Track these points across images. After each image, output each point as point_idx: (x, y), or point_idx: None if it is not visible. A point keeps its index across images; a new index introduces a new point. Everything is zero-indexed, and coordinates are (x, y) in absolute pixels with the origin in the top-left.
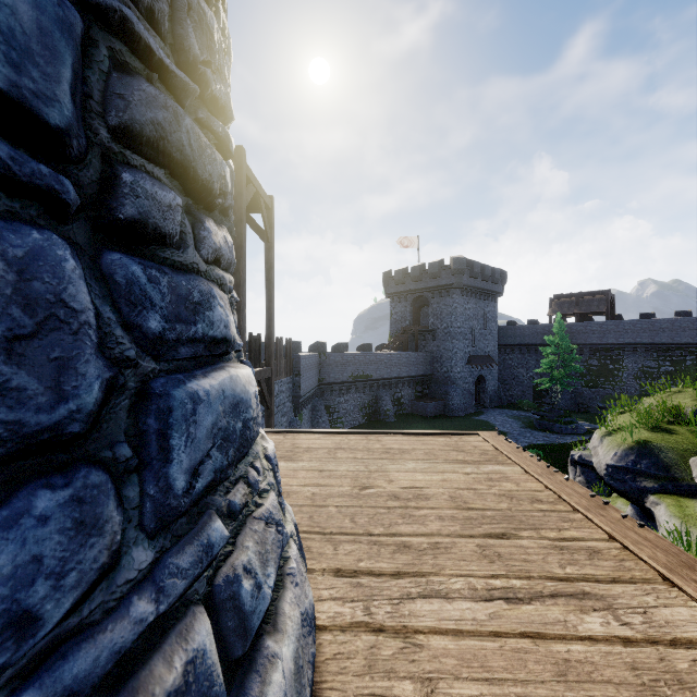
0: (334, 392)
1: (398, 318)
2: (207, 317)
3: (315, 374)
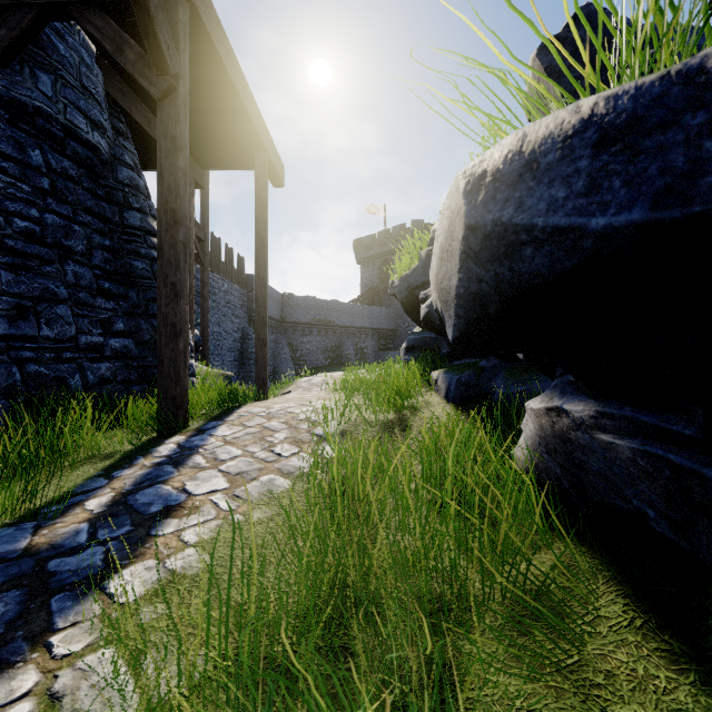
0: (298, 332)
1: (367, 282)
2: None
3: (275, 307)
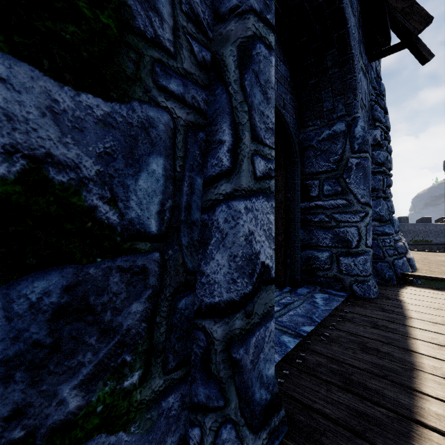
0: None
1: None
2: (392, 208)
3: None
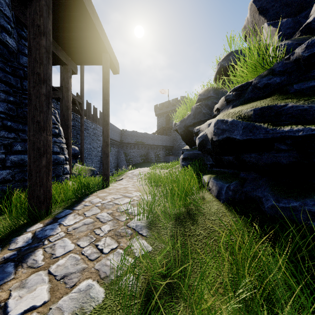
0: (128, 147)
1: (160, 124)
2: None
3: (118, 136)
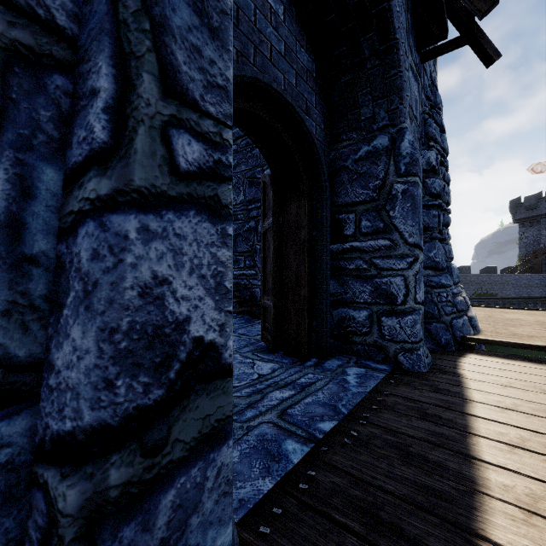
0: None
1: (528, 242)
2: (451, 253)
3: None
